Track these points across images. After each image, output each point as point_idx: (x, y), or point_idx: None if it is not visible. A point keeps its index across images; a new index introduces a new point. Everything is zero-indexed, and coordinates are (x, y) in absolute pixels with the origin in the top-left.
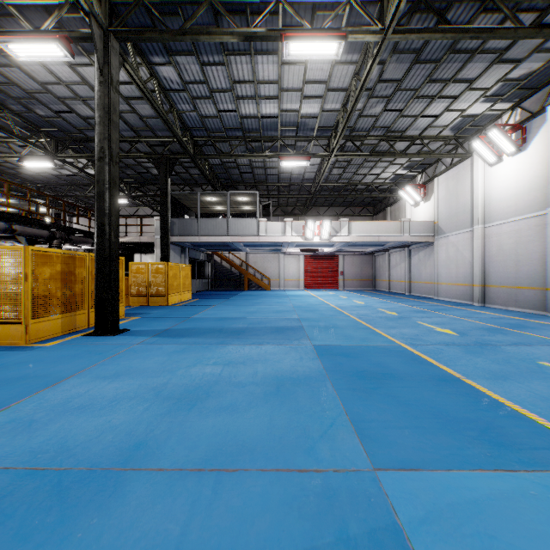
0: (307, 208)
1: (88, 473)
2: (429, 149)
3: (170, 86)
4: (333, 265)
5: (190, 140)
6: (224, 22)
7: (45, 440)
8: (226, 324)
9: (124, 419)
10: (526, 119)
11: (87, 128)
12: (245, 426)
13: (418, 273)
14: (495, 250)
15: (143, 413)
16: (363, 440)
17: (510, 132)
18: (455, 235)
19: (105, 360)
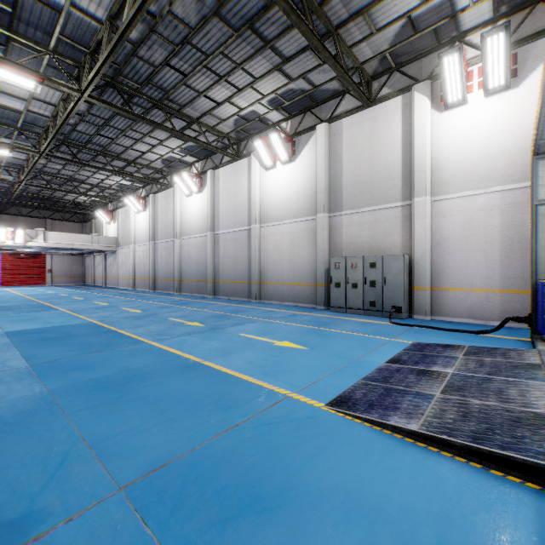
0: (4, 208)
1: None
2: (104, 194)
3: None
4: (40, 263)
5: None
6: None
7: None
8: None
9: None
10: (146, 196)
11: None
12: None
13: (111, 271)
14: (138, 259)
15: None
16: None
17: (142, 200)
18: (125, 248)
19: None
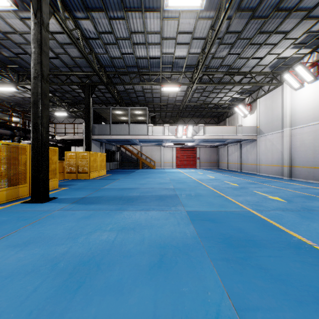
0: (177, 119)
1: None
2: (255, 80)
3: (89, 35)
4: (193, 153)
5: (104, 73)
6: None
7: None
8: (125, 193)
9: (5, 307)
10: None
11: None
12: (127, 318)
13: (246, 158)
14: (298, 144)
15: (29, 297)
16: None
17: (309, 68)
18: (271, 135)
19: (26, 226)
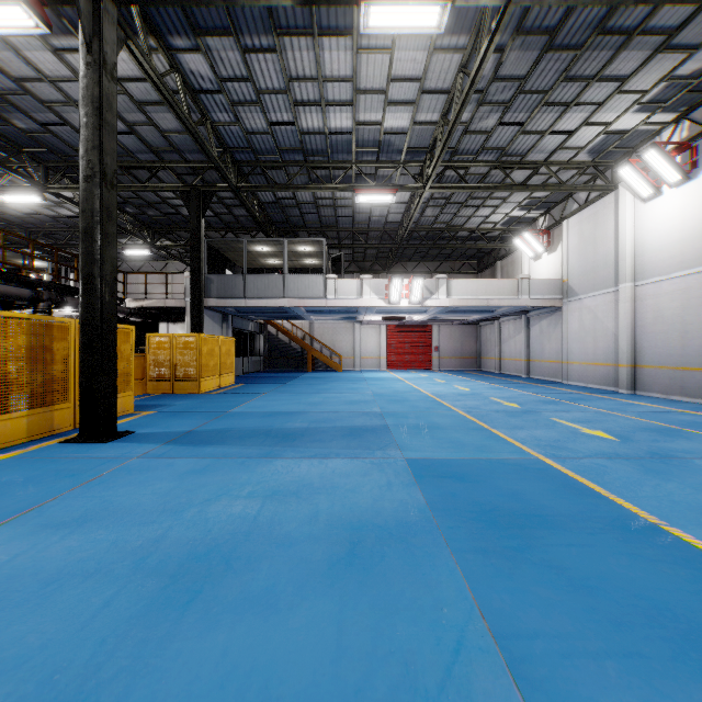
0: (390, 262)
1: None
2: (558, 179)
3: (200, 85)
4: (425, 338)
5: (231, 166)
6: None
7: None
8: (277, 422)
9: (53, 634)
10: (697, 135)
11: None
12: (287, 653)
13: (540, 349)
14: (650, 317)
15: (97, 616)
16: (529, 696)
17: (674, 154)
18: (593, 298)
19: (74, 488)
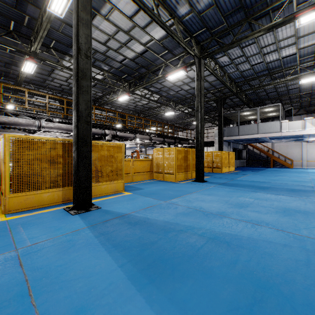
0: None
1: (211, 213)
2: None
3: (224, 64)
4: None
5: (234, 85)
6: (255, 24)
7: (195, 205)
8: (256, 184)
9: (216, 206)
10: None
11: (186, 94)
12: (264, 217)
13: None
14: None
15: (222, 206)
16: None
17: None
18: None
19: (203, 190)
